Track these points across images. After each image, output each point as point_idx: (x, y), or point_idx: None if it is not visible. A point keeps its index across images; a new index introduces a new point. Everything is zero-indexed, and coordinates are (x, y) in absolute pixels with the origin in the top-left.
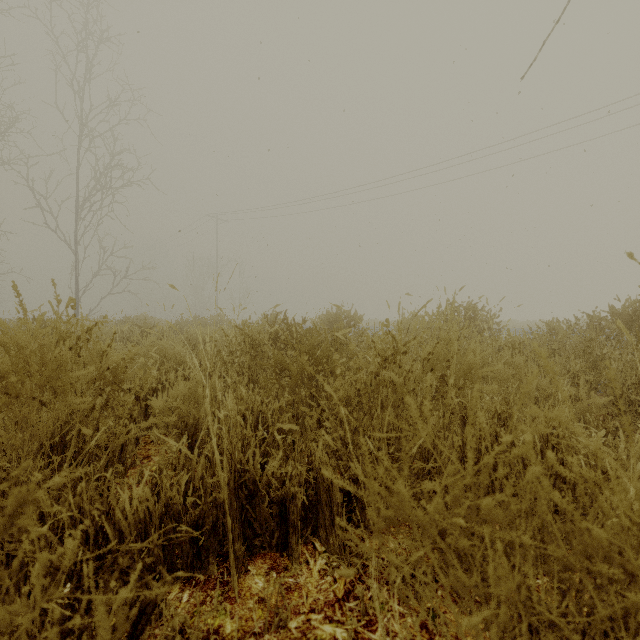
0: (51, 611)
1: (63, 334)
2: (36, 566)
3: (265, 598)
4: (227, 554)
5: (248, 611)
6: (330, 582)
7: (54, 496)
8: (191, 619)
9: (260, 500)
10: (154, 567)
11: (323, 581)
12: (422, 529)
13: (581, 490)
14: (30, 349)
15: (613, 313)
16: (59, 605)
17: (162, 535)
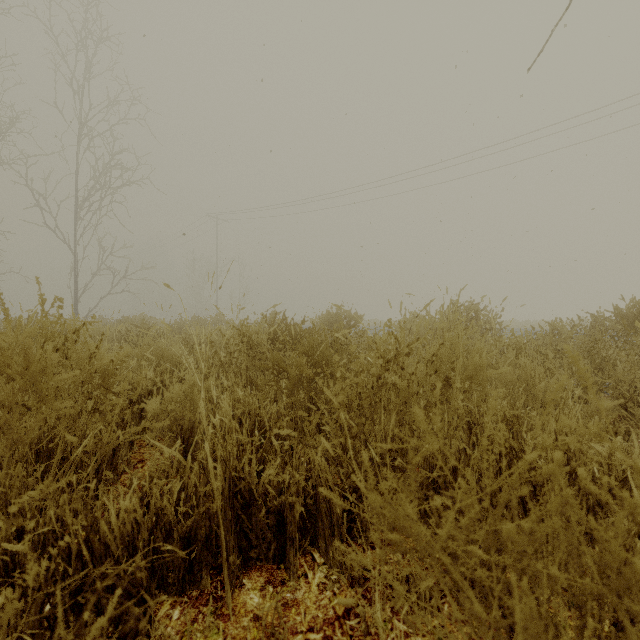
0: (27, 635)
1: (50, 335)
2: (3, 593)
3: (261, 615)
4: (221, 566)
5: (242, 630)
6: (330, 597)
7: (37, 507)
8: (181, 639)
9: (256, 509)
10: (142, 584)
11: (322, 596)
12: (433, 558)
13: (610, 510)
14: (12, 351)
15: (617, 313)
16: (37, 628)
17: (151, 548)
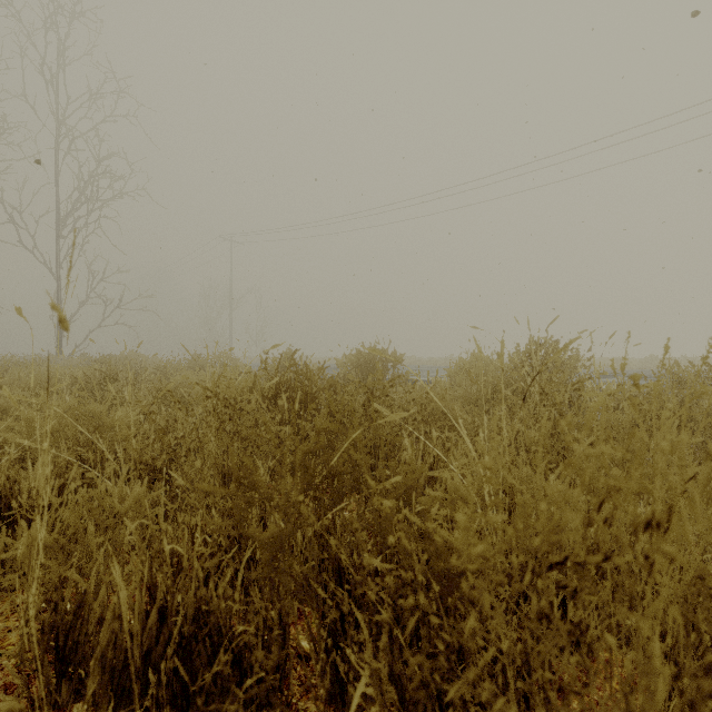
0: None
1: None
2: None
3: None
4: None
5: None
6: None
7: None
8: None
9: None
10: None
11: None
12: None
13: None
14: None
15: None
16: None
17: None
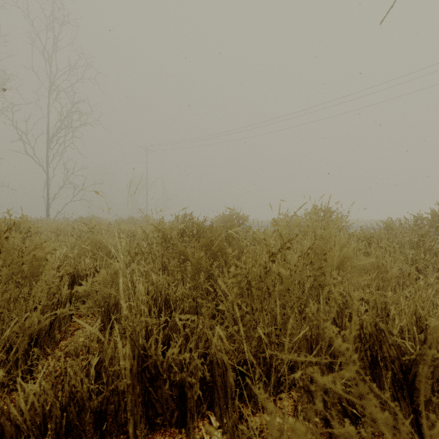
0: None
1: None
2: None
3: None
4: None
5: None
6: None
7: None
8: None
9: (161, 382)
10: None
11: None
12: None
13: None
14: None
15: (434, 214)
16: None
17: (64, 424)
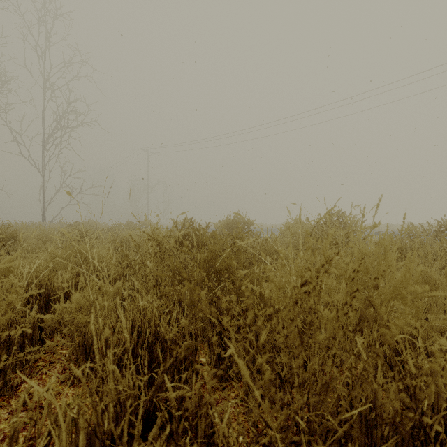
0: None
1: None
2: None
3: None
4: None
5: None
6: None
7: None
8: None
9: None
10: None
11: None
12: None
13: None
14: None
15: None
16: None
17: None
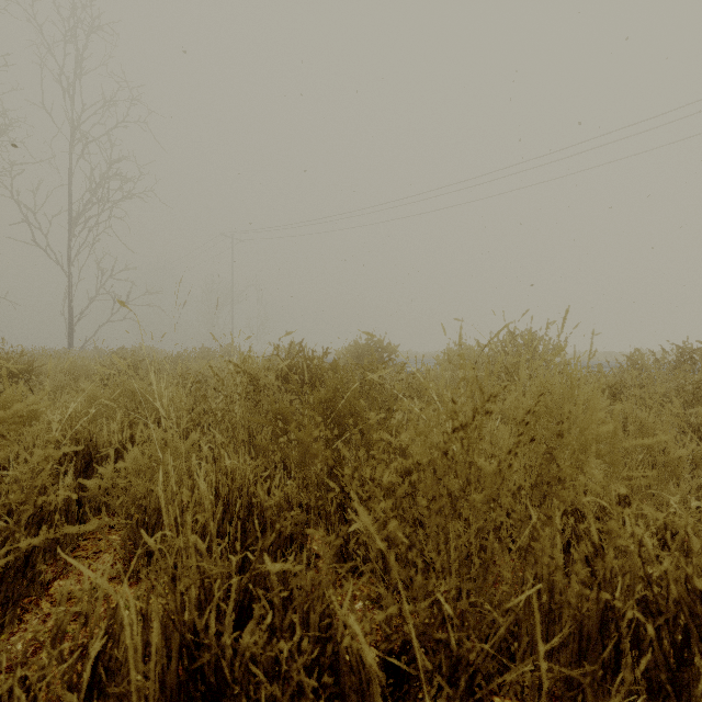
0: None
1: None
2: None
3: None
4: None
5: None
6: None
7: None
8: None
9: (228, 700)
10: None
11: None
12: None
13: None
14: None
15: None
16: None
17: None
